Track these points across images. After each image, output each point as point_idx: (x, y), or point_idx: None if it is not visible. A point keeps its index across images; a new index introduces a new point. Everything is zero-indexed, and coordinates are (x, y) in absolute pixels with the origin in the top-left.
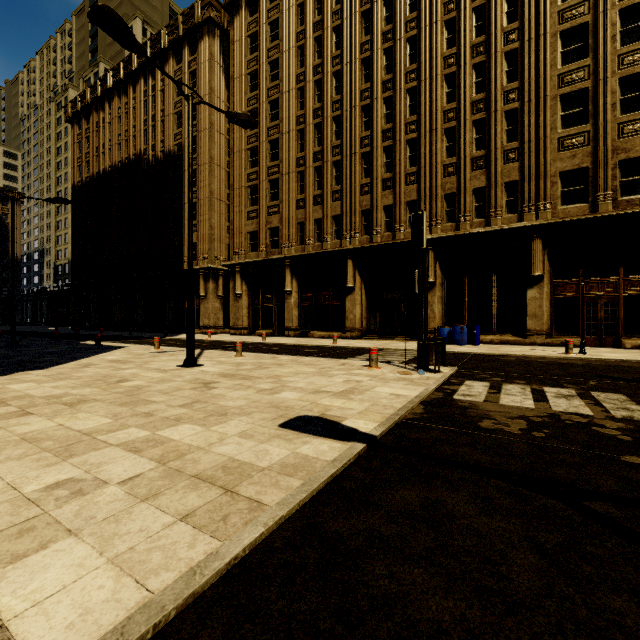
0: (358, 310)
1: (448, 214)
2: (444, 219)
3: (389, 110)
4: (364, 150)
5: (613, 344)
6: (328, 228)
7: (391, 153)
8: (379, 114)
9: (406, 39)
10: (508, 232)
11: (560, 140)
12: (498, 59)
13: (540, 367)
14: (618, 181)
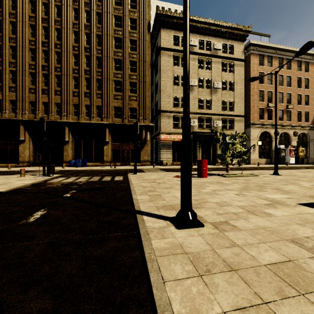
0: (27, 152)
1: (75, 112)
2: (73, 114)
3: (46, 56)
4: (31, 71)
5: (128, 164)
6: (6, 106)
7: (47, 77)
8: (40, 56)
9: (55, 28)
10: (97, 124)
11: (114, 95)
12: (94, 57)
13: (94, 172)
14: (129, 113)
